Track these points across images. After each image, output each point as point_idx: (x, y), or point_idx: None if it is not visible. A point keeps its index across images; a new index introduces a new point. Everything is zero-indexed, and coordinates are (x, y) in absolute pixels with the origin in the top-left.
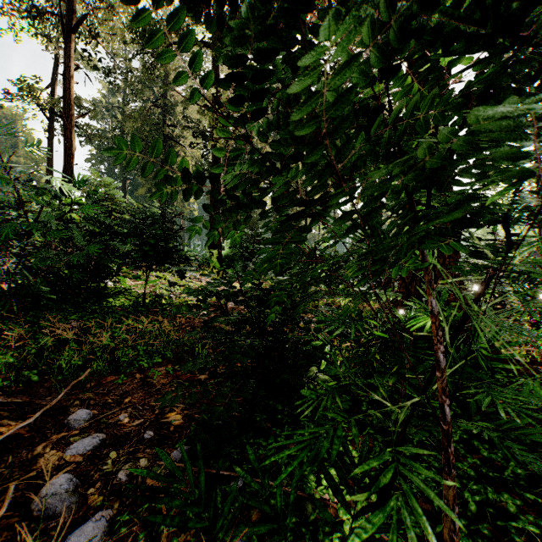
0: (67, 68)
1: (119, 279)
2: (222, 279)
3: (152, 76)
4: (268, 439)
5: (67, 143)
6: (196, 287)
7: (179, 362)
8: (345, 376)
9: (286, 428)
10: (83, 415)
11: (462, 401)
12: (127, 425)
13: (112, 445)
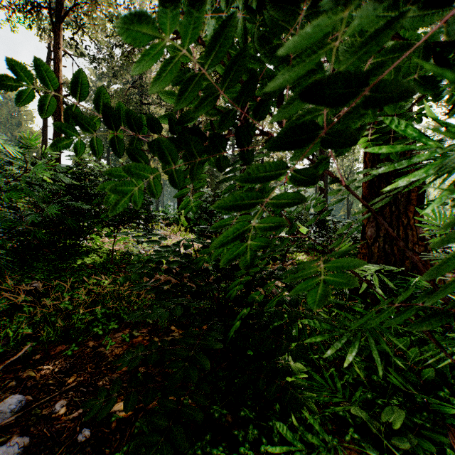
0: (56, 53)
1: (92, 237)
2: (174, 245)
3: (131, 62)
4: (228, 442)
5: (56, 118)
6: (165, 243)
7: (137, 327)
8: (312, 347)
9: (251, 429)
10: (12, 404)
11: (454, 386)
12: (62, 419)
13: (34, 453)
